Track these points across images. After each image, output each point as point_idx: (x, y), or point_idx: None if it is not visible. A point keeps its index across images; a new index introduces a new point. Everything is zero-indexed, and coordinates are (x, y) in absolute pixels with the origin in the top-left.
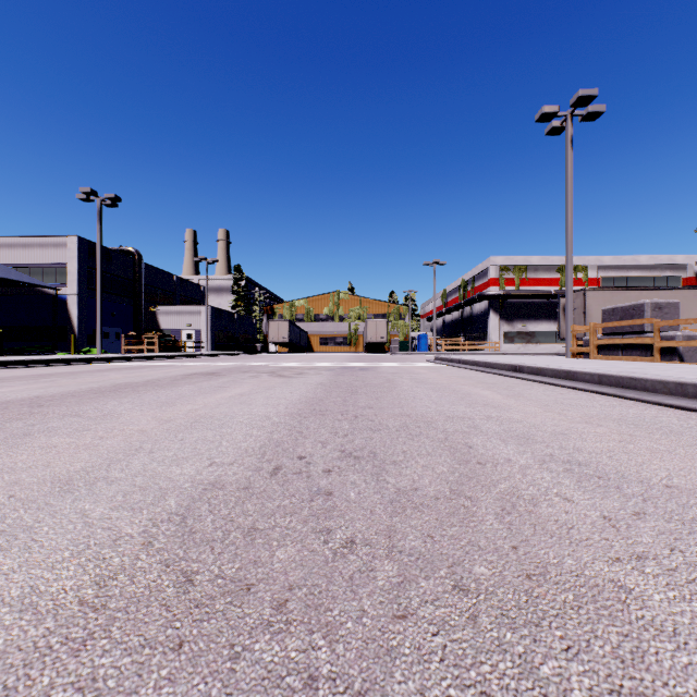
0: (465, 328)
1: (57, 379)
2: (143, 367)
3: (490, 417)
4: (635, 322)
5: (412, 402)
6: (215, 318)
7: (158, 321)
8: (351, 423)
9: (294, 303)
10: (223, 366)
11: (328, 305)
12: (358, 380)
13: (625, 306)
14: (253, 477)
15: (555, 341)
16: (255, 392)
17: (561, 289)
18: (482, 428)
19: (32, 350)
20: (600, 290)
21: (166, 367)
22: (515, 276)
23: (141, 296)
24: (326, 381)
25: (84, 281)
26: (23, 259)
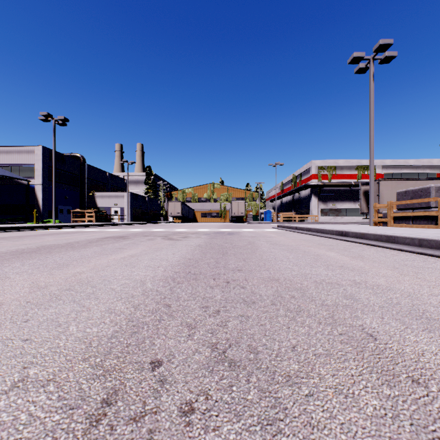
0: (295, 206)
1: (2, 241)
2: (76, 232)
3: (357, 283)
4: (423, 200)
5: (275, 264)
6: (133, 200)
7: (96, 202)
8: (223, 291)
9: (185, 190)
10: (133, 231)
11: (207, 192)
12: (227, 242)
13: (415, 189)
14: (51, 437)
15: (354, 215)
16: (144, 253)
17: (358, 181)
18: (362, 299)
19: (11, 220)
20: (389, 180)
21: (92, 232)
22: (328, 172)
23: (84, 186)
24: (203, 243)
25: (46, 175)
26: (6, 161)
